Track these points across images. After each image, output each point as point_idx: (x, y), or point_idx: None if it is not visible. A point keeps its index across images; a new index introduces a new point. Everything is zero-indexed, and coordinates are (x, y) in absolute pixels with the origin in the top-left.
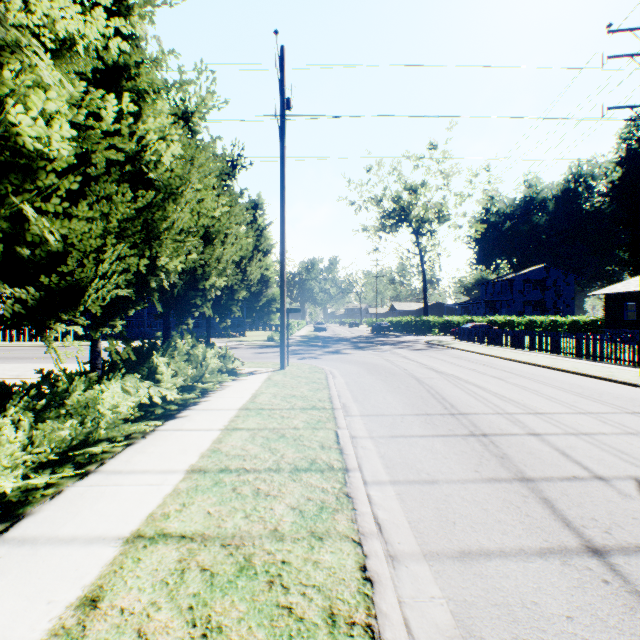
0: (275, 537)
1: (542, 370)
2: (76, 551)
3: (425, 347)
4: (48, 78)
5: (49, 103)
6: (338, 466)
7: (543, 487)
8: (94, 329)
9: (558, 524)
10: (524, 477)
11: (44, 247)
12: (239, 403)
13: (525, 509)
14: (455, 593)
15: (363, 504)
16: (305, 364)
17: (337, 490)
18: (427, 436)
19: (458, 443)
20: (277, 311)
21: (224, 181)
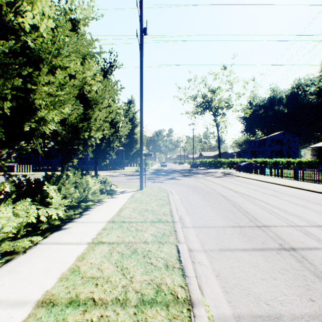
0: None
1: (297, 190)
2: None
3: (222, 175)
4: None
5: None
6: (182, 297)
7: None
8: None
9: None
10: None
11: None
12: (109, 216)
13: None
14: None
15: None
16: (155, 186)
17: None
18: (248, 250)
19: (277, 259)
20: (138, 155)
21: (105, 74)
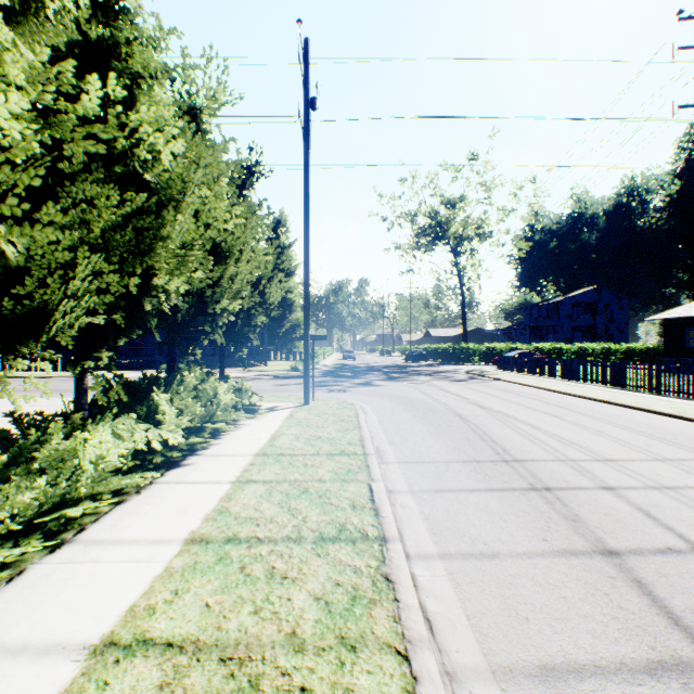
0: (292, 646)
1: (601, 405)
2: (23, 669)
3: (466, 378)
4: None
5: None
6: (373, 534)
7: (633, 564)
8: (72, 363)
9: (664, 622)
10: (606, 549)
11: None
12: (255, 447)
13: (616, 597)
14: None
15: (407, 592)
16: (332, 398)
17: (373, 570)
18: (479, 490)
19: (517, 500)
20: (301, 338)
21: (240, 190)
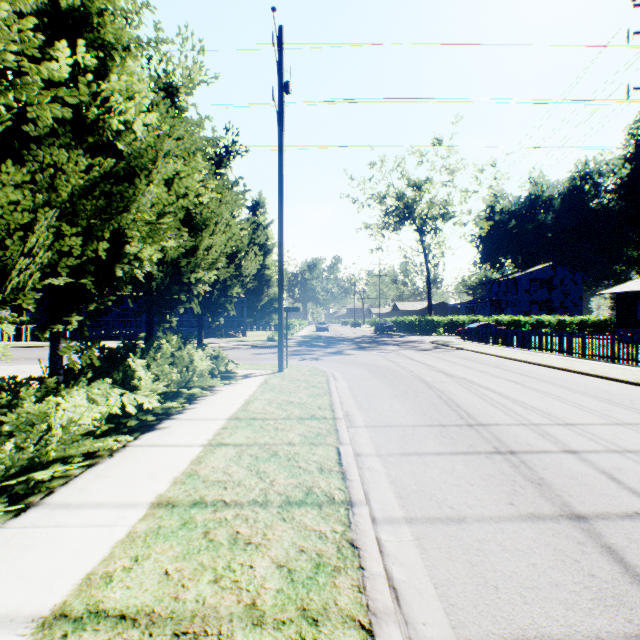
0: (251, 619)
1: (559, 373)
2: None
3: (431, 347)
4: None
5: None
6: (340, 498)
7: (602, 529)
8: (41, 327)
9: (639, 591)
10: (574, 513)
11: None
12: (229, 411)
13: (587, 565)
14: None
15: (373, 559)
16: (305, 366)
17: (339, 536)
18: (445, 454)
19: (483, 463)
20: (275, 309)
21: (217, 168)
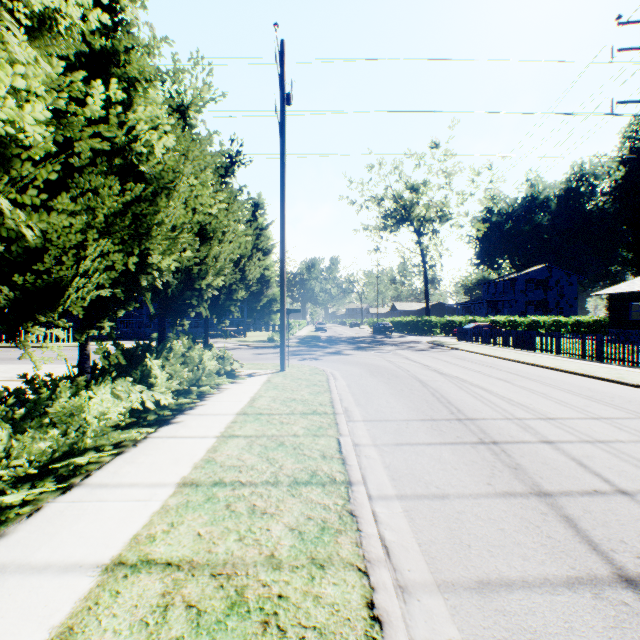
0: (271, 565)
1: (549, 372)
2: (48, 582)
3: (427, 348)
4: (20, 54)
5: (17, 79)
6: (341, 479)
7: (563, 503)
8: (79, 331)
9: (584, 548)
10: (541, 491)
11: (21, 243)
12: (237, 407)
13: (546, 529)
14: (476, 635)
15: (368, 524)
16: (306, 365)
17: (340, 507)
18: (434, 444)
19: (467, 452)
20: (277, 311)
21: (222, 178)
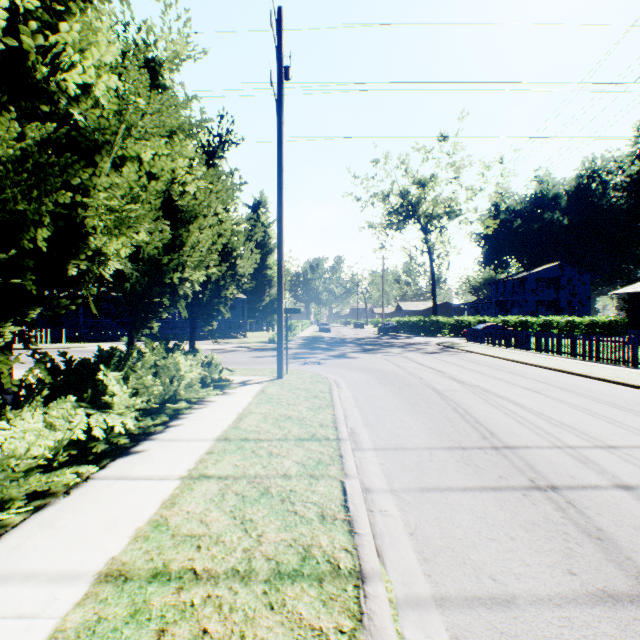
0: None
1: (580, 379)
2: None
3: (437, 350)
4: None
5: None
6: (347, 566)
7: None
8: None
9: None
10: None
11: None
12: (218, 429)
13: None
14: None
15: None
16: (306, 371)
17: (346, 639)
18: (472, 489)
19: (521, 505)
20: (274, 311)
21: (210, 158)
